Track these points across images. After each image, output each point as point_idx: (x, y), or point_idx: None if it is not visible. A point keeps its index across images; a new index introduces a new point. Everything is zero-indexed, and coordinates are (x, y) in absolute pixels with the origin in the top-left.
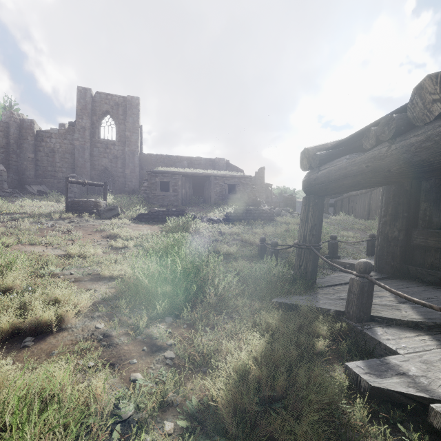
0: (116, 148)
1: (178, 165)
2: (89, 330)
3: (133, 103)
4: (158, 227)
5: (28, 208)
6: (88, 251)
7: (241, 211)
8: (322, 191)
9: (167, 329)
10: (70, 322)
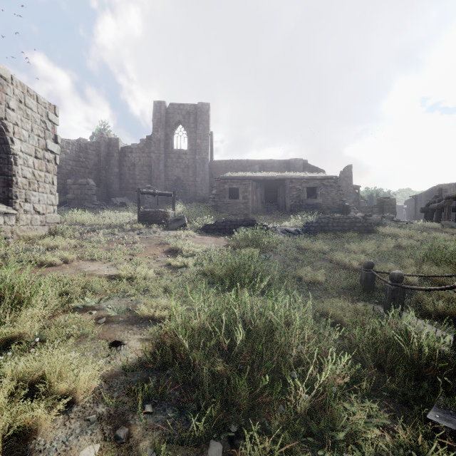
0: (187, 157)
1: (248, 170)
2: None
3: (203, 110)
4: (225, 239)
5: (108, 219)
6: (139, 272)
7: (326, 219)
8: None
9: None
10: (45, 435)
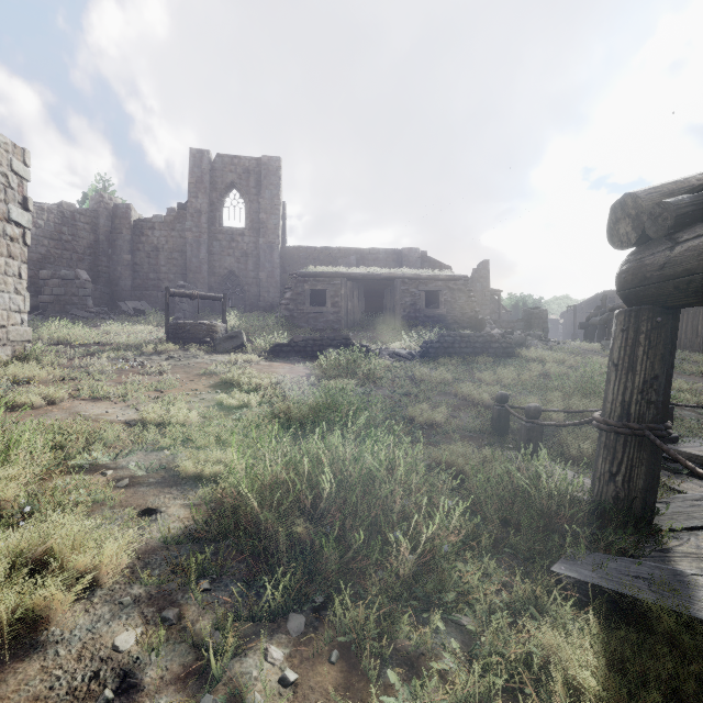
0: (245, 240)
1: (340, 263)
2: (96, 655)
3: (271, 168)
4: (305, 367)
5: (114, 336)
6: (175, 415)
7: (451, 338)
8: (685, 296)
9: (288, 662)
10: (61, 624)
